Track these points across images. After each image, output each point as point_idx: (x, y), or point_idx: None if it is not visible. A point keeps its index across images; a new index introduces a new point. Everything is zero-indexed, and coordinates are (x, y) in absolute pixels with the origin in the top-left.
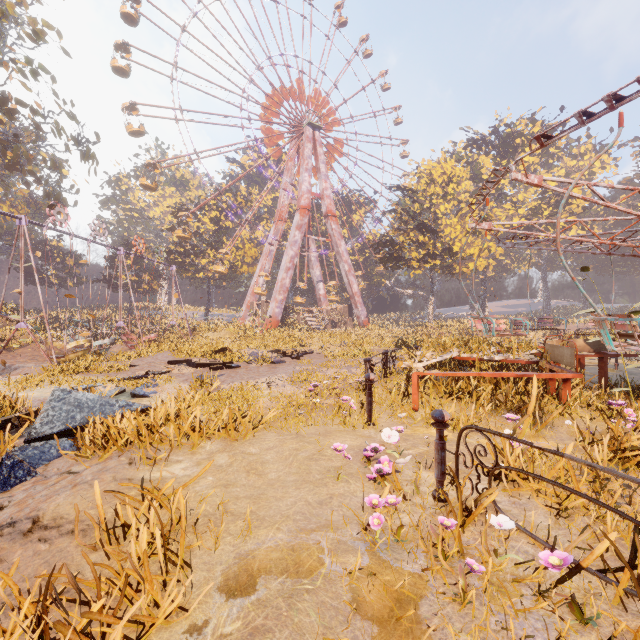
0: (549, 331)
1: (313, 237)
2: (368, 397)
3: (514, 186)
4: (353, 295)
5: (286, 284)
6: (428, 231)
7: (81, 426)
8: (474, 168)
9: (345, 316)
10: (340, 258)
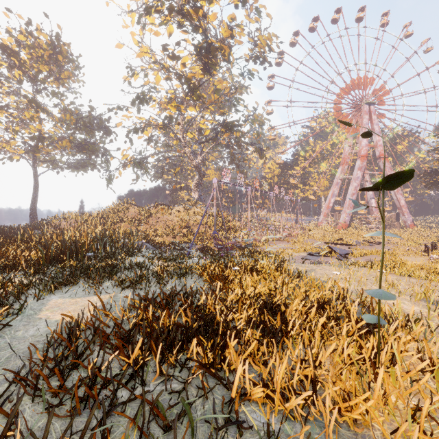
0: None
1: (369, 172)
2: (427, 251)
3: None
4: (400, 207)
5: (352, 203)
6: None
7: (346, 253)
8: None
9: (393, 221)
10: None
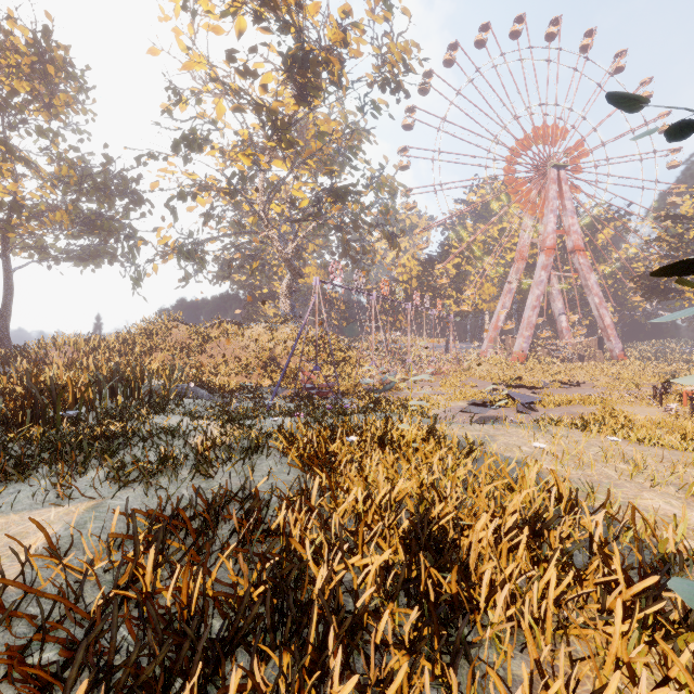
0: None
1: (558, 274)
2: (660, 398)
3: None
4: (605, 328)
5: (532, 321)
6: None
7: (530, 402)
8: None
9: (594, 349)
10: (589, 291)
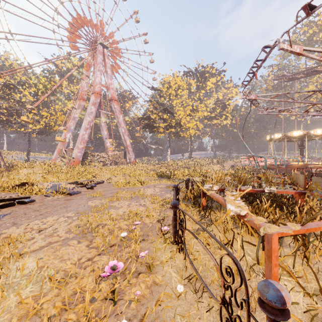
0: (221, 166)
1: (103, 111)
2: None
3: (206, 96)
4: (127, 146)
5: (85, 138)
6: (169, 112)
7: None
8: (188, 85)
9: (122, 158)
10: (119, 125)
